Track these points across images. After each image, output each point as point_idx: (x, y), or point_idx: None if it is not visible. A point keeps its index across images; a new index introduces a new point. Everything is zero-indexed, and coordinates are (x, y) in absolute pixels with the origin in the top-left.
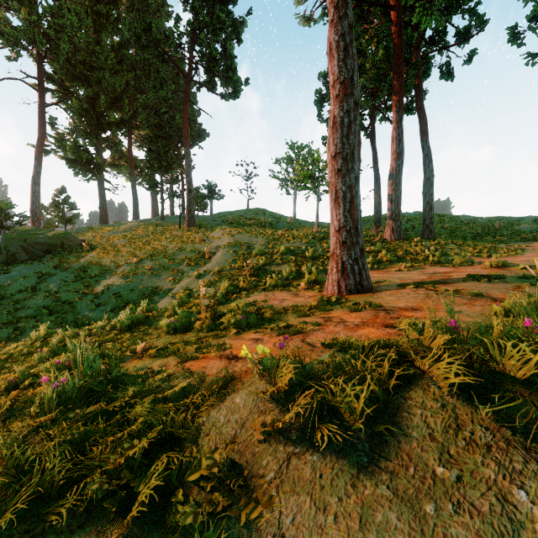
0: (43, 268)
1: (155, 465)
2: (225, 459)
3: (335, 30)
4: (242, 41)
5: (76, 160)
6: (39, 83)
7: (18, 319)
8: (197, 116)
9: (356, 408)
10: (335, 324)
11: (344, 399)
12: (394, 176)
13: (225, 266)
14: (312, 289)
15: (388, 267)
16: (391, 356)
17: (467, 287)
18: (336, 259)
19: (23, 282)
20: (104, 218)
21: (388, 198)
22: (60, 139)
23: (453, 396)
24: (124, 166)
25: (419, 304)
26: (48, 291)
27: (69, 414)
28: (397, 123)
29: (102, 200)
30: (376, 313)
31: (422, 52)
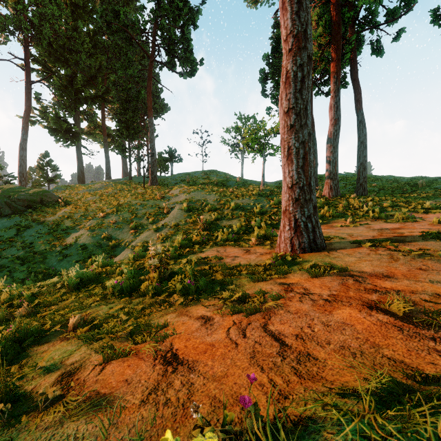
0: (22, 221)
1: None
2: None
3: None
4: (197, 26)
5: (56, 129)
6: (26, 64)
7: None
8: (160, 92)
9: None
10: (299, 296)
11: None
12: (332, 139)
13: (181, 220)
14: (262, 245)
15: (331, 222)
16: None
17: (432, 247)
18: (289, 216)
19: (3, 234)
20: (81, 178)
21: (327, 160)
22: (44, 112)
23: None
24: (99, 135)
25: (389, 269)
26: (23, 242)
27: None
28: (334, 92)
29: (80, 163)
30: (342, 280)
31: (355, 31)
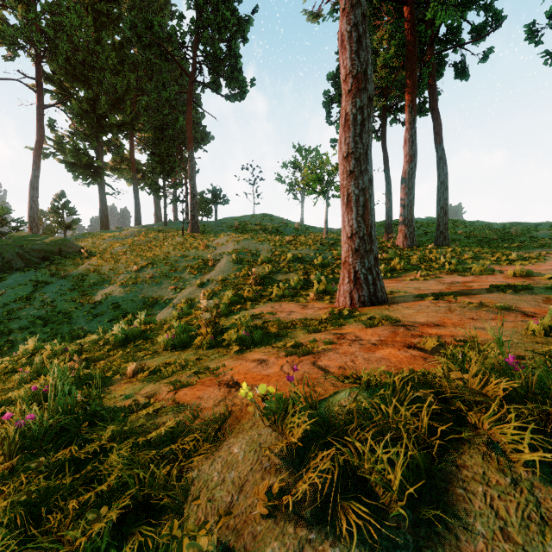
0: (39, 276)
1: (126, 547)
2: (216, 545)
3: (347, 20)
4: (248, 40)
5: (75, 164)
6: (38, 84)
7: (11, 331)
8: (202, 118)
9: (393, 482)
10: (350, 342)
11: (374, 465)
12: (407, 179)
13: (229, 274)
14: (321, 300)
15: (402, 276)
16: (431, 400)
17: (493, 300)
18: (348, 268)
19: (17, 291)
20: (105, 223)
21: (401, 203)
22: (60, 142)
23: (527, 467)
24: (126, 170)
25: (442, 319)
26: (43, 300)
27: (29, 464)
28: (410, 124)
29: (103, 205)
30: (394, 329)
31: (435, 50)
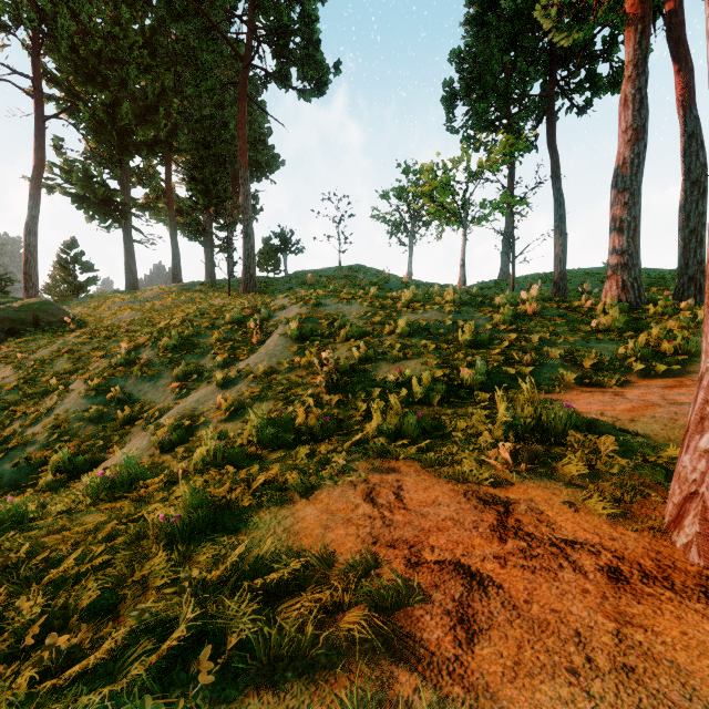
0: None
1: None
2: None
3: None
4: None
5: (86, 198)
6: (35, 85)
7: None
8: (268, 136)
9: None
10: None
11: None
12: (628, 175)
13: (281, 360)
14: (551, 475)
15: (693, 370)
16: None
17: None
18: None
19: None
20: (132, 283)
21: (613, 223)
22: (69, 170)
23: None
24: (164, 210)
25: None
26: None
27: None
28: (635, 66)
29: (130, 257)
30: None
31: None
